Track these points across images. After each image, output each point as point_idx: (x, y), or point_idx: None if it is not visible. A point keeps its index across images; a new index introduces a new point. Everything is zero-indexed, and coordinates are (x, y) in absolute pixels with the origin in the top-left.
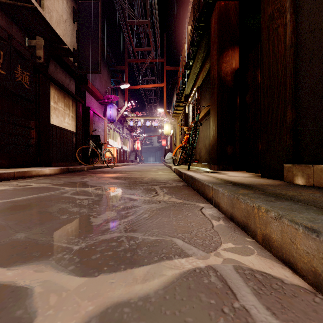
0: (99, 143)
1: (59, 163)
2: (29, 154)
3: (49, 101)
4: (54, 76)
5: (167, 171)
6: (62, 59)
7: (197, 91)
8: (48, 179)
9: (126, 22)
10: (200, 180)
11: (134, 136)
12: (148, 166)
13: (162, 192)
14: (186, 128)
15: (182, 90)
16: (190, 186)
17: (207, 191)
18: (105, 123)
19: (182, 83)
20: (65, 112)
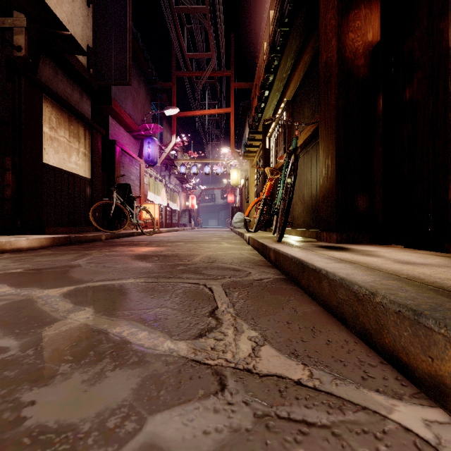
0: (129, 197)
1: (59, 228)
2: (3, 213)
3: (39, 125)
4: (52, 87)
5: (236, 241)
6: (67, 59)
7: (286, 108)
8: (8, 259)
9: (173, 9)
10: (342, 282)
11: (187, 189)
12: (206, 233)
13: (231, 309)
14: (269, 170)
15: (261, 111)
16: (293, 282)
17: (403, 336)
18: (142, 168)
19: (261, 98)
20: (71, 145)
